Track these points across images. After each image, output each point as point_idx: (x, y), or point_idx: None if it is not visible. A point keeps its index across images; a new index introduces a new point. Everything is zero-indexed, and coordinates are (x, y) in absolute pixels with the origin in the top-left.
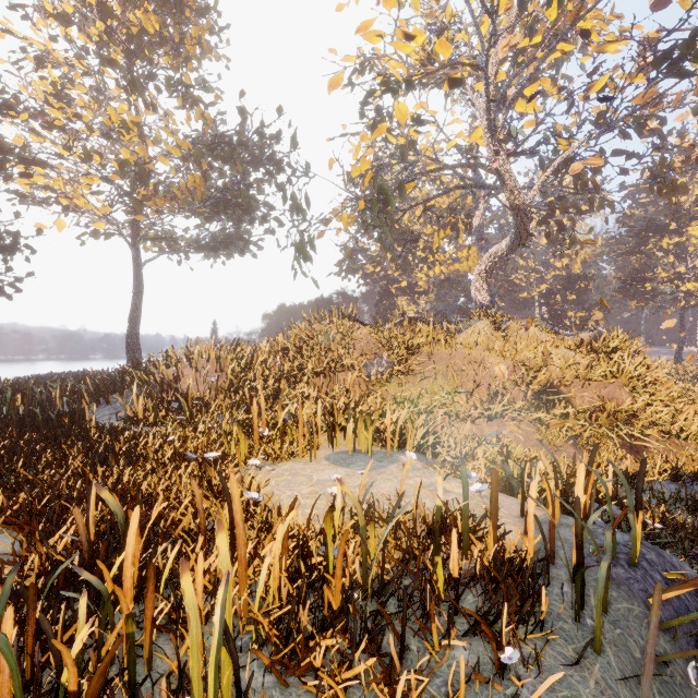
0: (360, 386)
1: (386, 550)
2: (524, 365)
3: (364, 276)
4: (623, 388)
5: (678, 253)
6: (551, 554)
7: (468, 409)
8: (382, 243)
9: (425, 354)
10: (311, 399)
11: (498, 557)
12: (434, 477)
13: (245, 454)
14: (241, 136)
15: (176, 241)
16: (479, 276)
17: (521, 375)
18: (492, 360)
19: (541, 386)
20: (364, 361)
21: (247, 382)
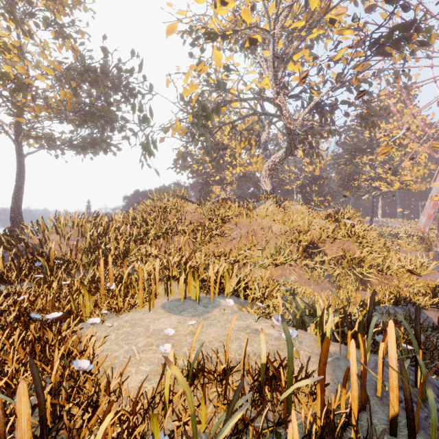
0: (189, 245)
1: (216, 412)
2: (296, 230)
3: (192, 172)
4: (354, 244)
5: (371, 165)
6: (366, 404)
7: (262, 259)
8: (204, 148)
9: (233, 223)
10: (151, 258)
11: (328, 421)
12: (248, 319)
13: (90, 309)
14: (104, 68)
15: (53, 140)
16: (265, 173)
17: (295, 236)
18: (276, 226)
19: (307, 243)
20: (192, 227)
21: (102, 244)
